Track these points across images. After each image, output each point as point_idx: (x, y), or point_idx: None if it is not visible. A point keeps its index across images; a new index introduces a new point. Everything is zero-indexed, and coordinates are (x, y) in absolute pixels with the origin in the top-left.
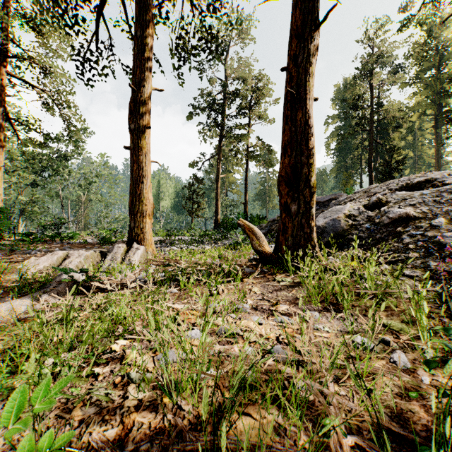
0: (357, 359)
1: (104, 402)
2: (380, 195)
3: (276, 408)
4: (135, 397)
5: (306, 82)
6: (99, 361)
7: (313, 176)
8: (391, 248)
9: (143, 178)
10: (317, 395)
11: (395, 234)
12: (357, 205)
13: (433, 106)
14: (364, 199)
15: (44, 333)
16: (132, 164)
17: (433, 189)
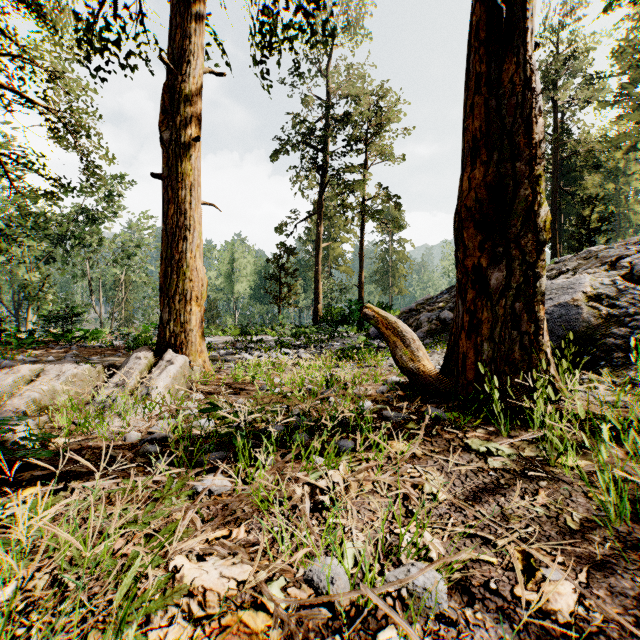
0: None
1: None
2: None
3: None
4: None
5: None
6: None
7: (544, 203)
8: None
9: (186, 231)
10: None
11: None
12: (602, 276)
13: None
14: (596, 268)
15: None
16: (165, 206)
17: None
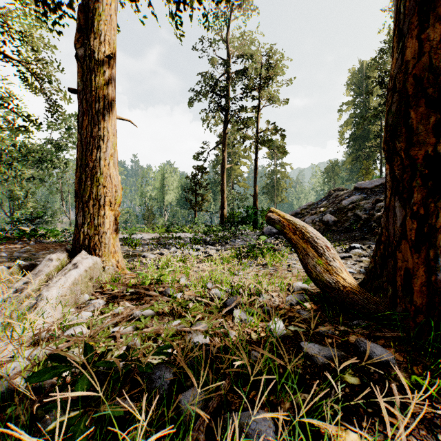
0: None
1: None
2: None
3: None
4: None
5: None
6: None
7: None
8: None
9: (100, 140)
10: None
11: None
12: None
13: None
14: None
15: None
16: (80, 117)
17: None
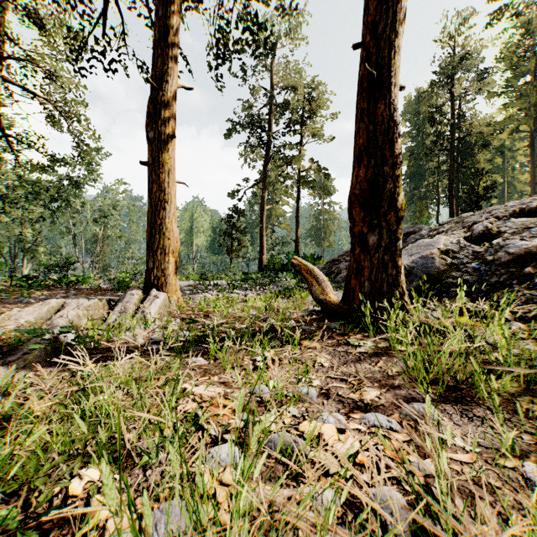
0: None
1: None
2: (488, 224)
3: None
4: None
5: (390, 59)
6: (23, 536)
7: (401, 193)
8: (519, 298)
9: (165, 203)
10: None
11: (522, 276)
12: (455, 237)
13: (528, 121)
14: (459, 231)
15: None
16: (150, 185)
17: None
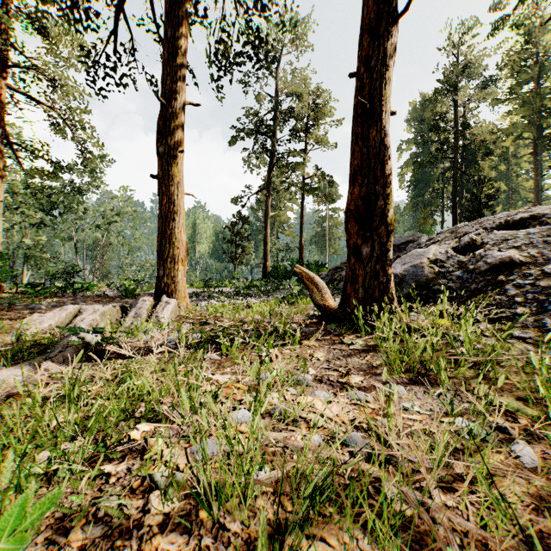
0: (468, 454)
1: (115, 517)
2: (473, 236)
3: (360, 527)
4: (159, 511)
5: (381, 90)
6: (111, 455)
7: (390, 210)
8: (491, 302)
9: (175, 214)
10: (419, 510)
11: (496, 283)
12: (444, 247)
13: (531, 128)
14: (451, 241)
15: (37, 416)
16: (161, 197)
17: (543, 227)
